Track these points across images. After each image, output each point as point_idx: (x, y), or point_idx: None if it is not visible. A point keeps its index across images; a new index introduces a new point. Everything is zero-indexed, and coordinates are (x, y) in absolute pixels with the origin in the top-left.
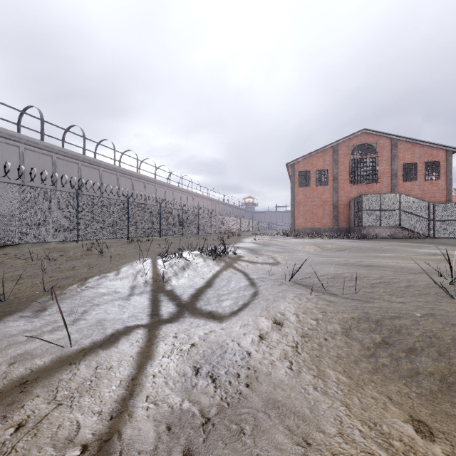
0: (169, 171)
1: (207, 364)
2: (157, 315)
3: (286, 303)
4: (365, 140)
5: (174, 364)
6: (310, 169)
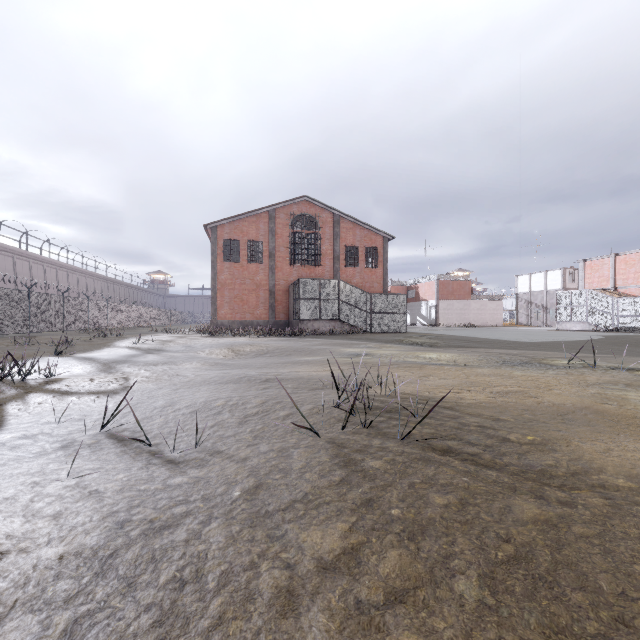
0: None
1: None
2: None
3: None
4: (307, 210)
5: None
6: (239, 238)
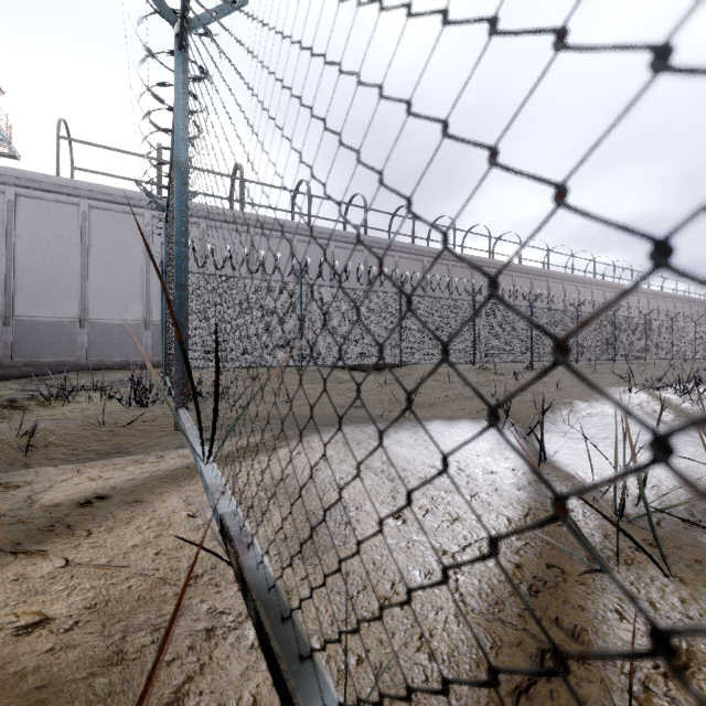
0: (571, 253)
1: None
2: None
3: None
4: None
5: None
6: None
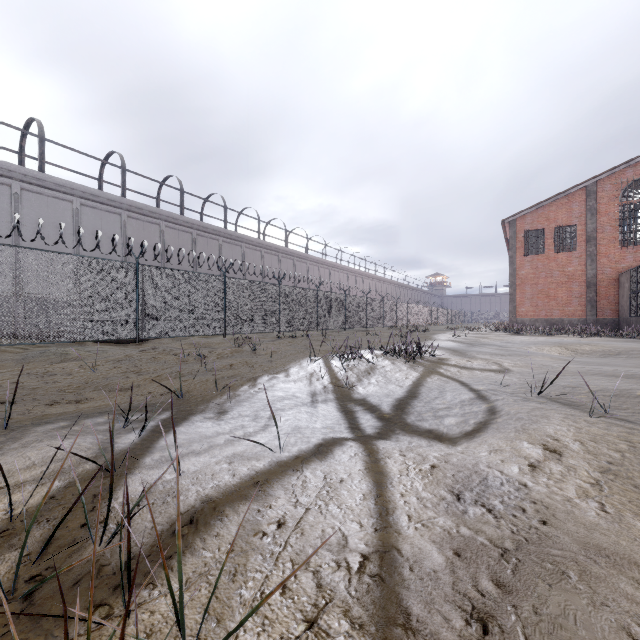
0: (325, 242)
1: (468, 490)
2: (358, 428)
3: (553, 426)
4: None
5: (421, 485)
6: (543, 227)
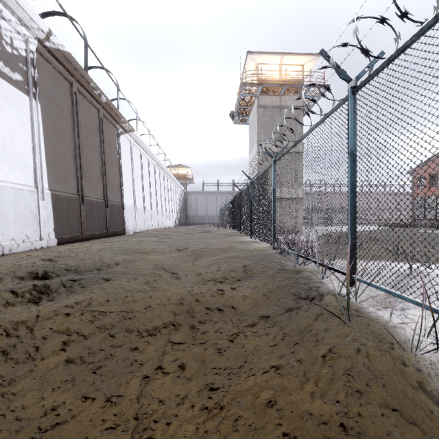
0: None
1: None
2: None
3: None
4: None
5: None
6: (424, 175)
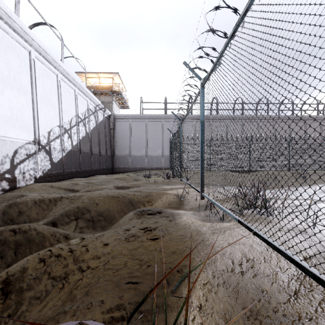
0: None
1: None
2: None
3: None
4: None
5: None
6: None
